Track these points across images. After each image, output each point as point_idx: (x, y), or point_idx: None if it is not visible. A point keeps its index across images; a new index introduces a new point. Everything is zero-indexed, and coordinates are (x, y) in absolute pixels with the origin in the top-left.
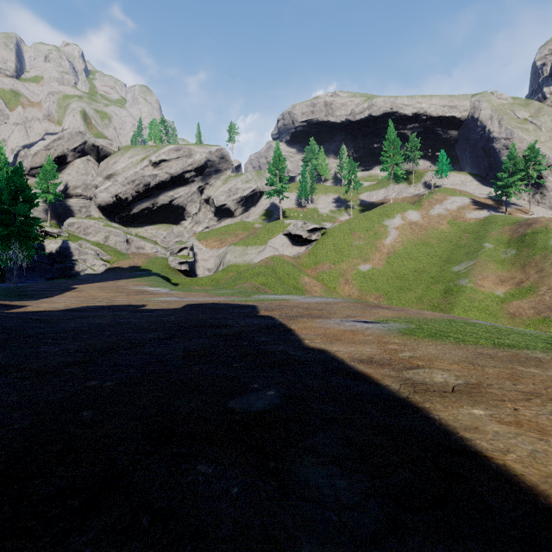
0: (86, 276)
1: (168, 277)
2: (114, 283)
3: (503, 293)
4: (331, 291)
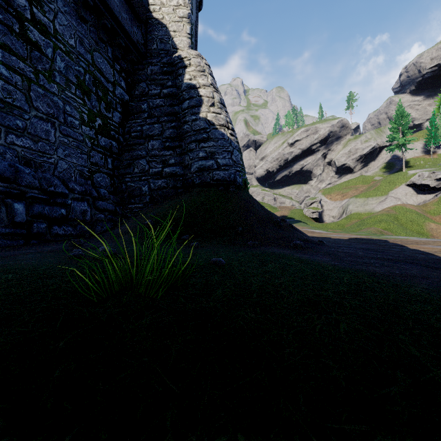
0: None
1: (306, 223)
2: None
3: None
4: None
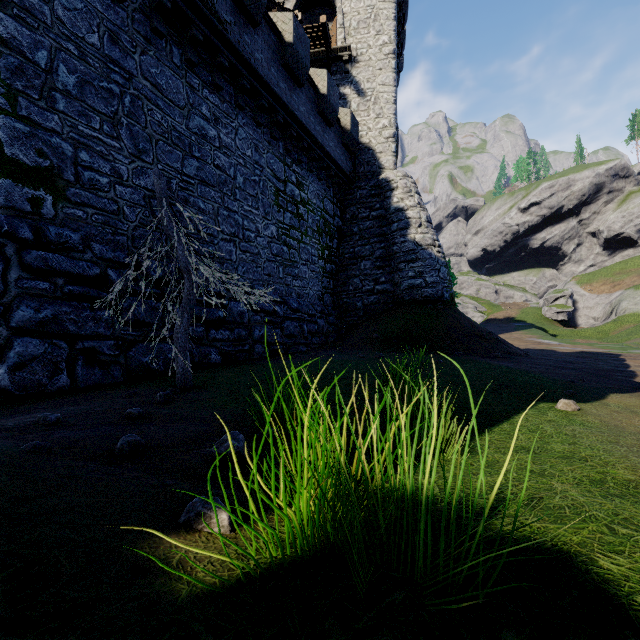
0: None
1: (544, 328)
2: (510, 335)
3: None
4: None
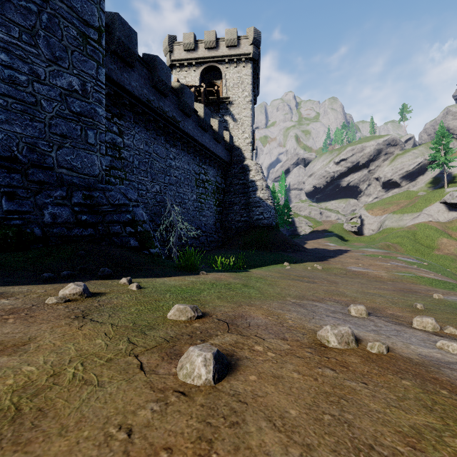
0: (305, 236)
1: (342, 236)
2: (317, 241)
3: None
4: None
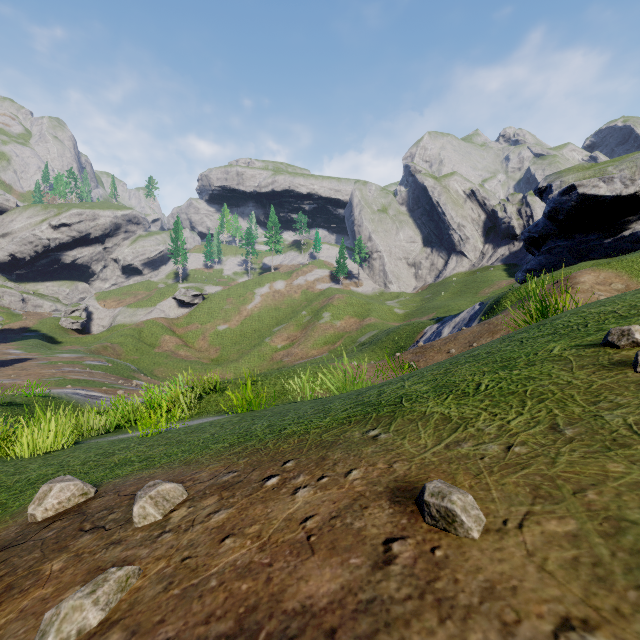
0: None
1: (54, 337)
2: None
3: (281, 346)
4: (185, 345)
